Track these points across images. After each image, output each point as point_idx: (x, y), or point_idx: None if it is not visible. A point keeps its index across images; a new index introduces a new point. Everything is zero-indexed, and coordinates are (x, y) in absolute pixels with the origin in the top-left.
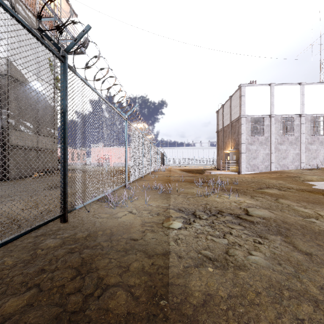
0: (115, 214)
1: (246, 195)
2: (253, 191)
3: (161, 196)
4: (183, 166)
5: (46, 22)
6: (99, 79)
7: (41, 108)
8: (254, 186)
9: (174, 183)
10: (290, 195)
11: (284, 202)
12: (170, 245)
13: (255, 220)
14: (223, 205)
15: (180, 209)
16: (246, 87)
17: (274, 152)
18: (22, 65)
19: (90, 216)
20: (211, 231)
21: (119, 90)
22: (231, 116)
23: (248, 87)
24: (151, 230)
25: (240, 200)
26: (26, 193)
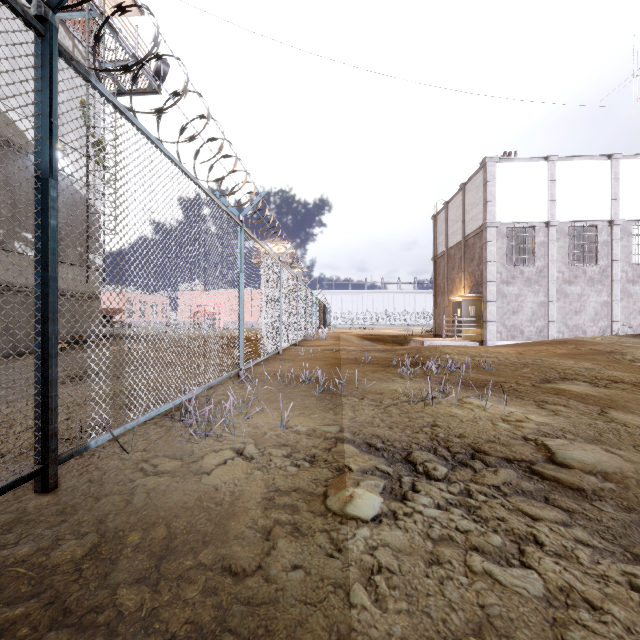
0: (197, 463)
1: (522, 398)
2: (533, 387)
3: (321, 403)
4: (363, 329)
5: (74, 21)
6: (164, 109)
7: (64, 206)
8: (532, 375)
9: (349, 367)
10: (628, 400)
11: (626, 420)
12: (354, 605)
13: (587, 484)
14: (477, 431)
15: (370, 443)
16: (497, 165)
17: (556, 300)
18: (19, 111)
19: (126, 470)
20: (474, 531)
21: (219, 148)
22: (464, 226)
23: (502, 165)
24: (290, 525)
25: (515, 415)
26: (3, 394)
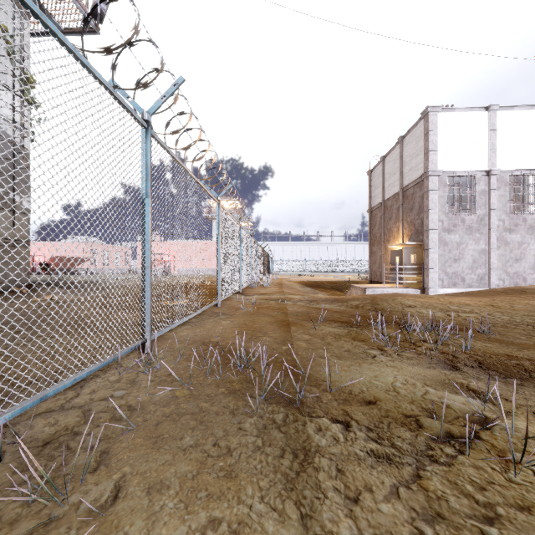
0: None
1: None
2: None
3: (264, 449)
4: (303, 276)
5: None
6: None
7: None
8: None
9: (300, 328)
10: None
11: None
12: None
13: None
14: None
15: None
16: (438, 114)
17: (497, 248)
18: None
19: None
20: None
21: None
22: (402, 177)
23: (443, 114)
24: None
25: None
26: None
